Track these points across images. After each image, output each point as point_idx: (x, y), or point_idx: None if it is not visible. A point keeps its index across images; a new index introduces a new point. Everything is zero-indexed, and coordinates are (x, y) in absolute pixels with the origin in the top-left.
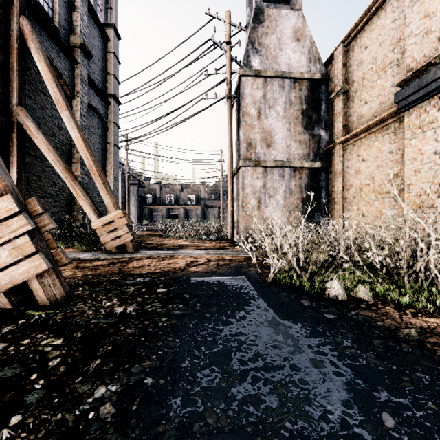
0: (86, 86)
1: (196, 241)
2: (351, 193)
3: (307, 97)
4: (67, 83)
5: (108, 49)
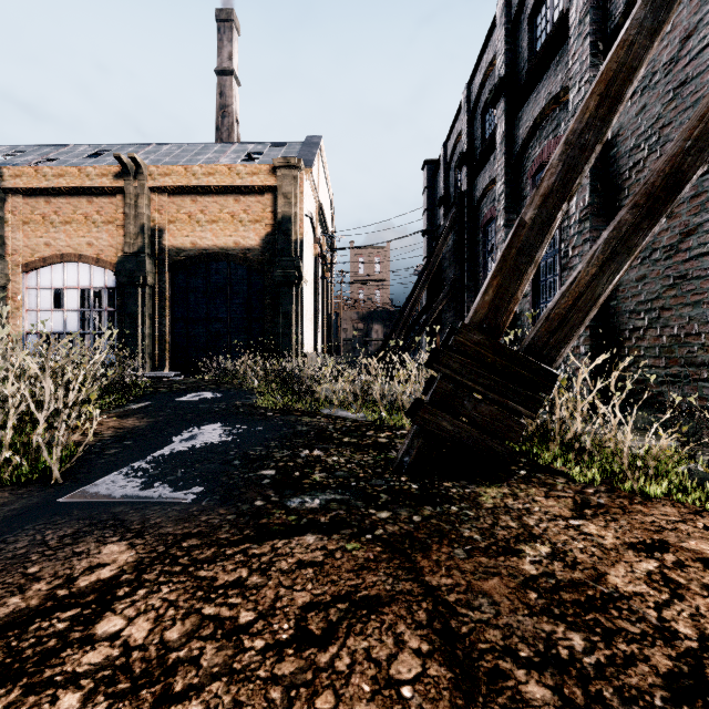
0: None
1: None
2: None
3: None
4: None
5: None
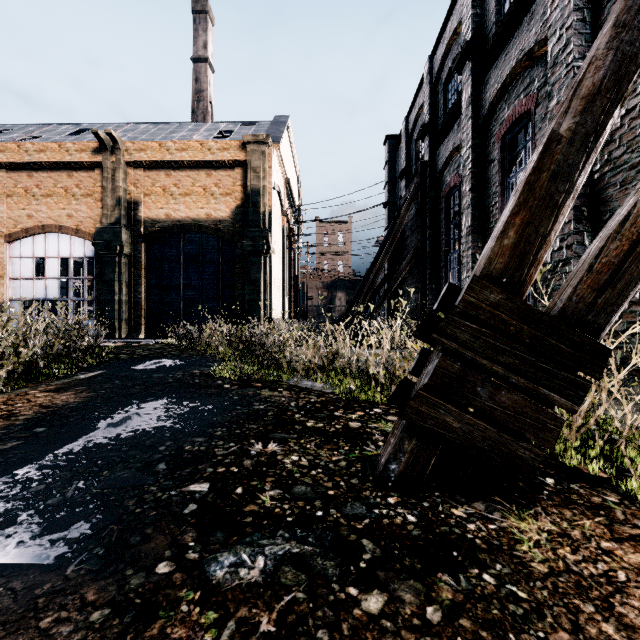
0: None
1: None
2: None
3: None
4: None
5: None
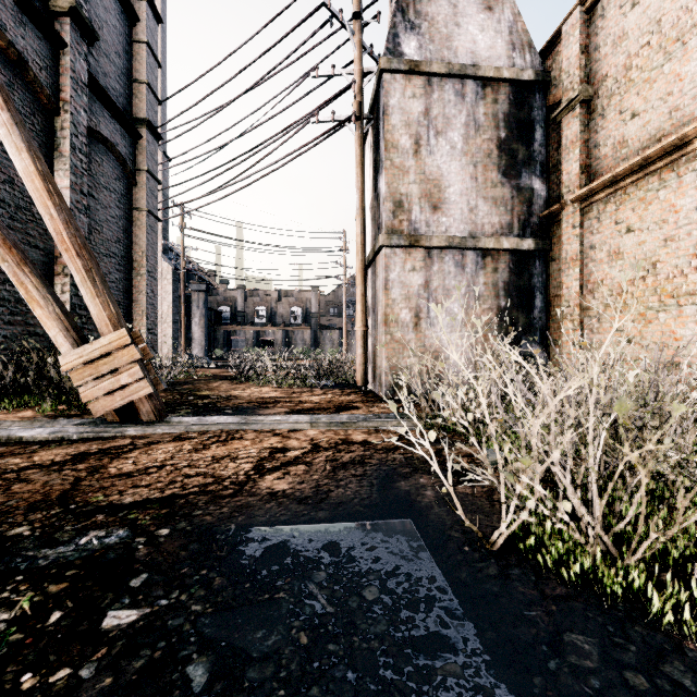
0: (86, 95)
1: (296, 390)
2: (600, 297)
3: (508, 116)
4: (40, 81)
5: (136, 36)
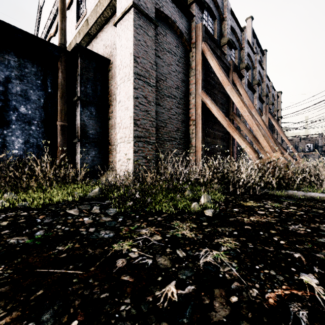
0: None
1: None
2: None
3: None
4: None
5: (278, 100)
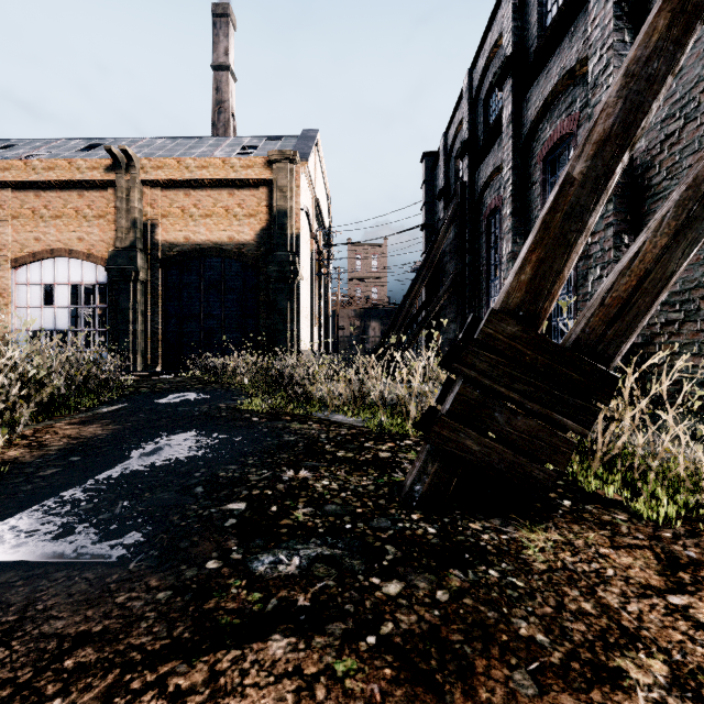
0: None
1: None
2: None
3: None
4: None
5: None
